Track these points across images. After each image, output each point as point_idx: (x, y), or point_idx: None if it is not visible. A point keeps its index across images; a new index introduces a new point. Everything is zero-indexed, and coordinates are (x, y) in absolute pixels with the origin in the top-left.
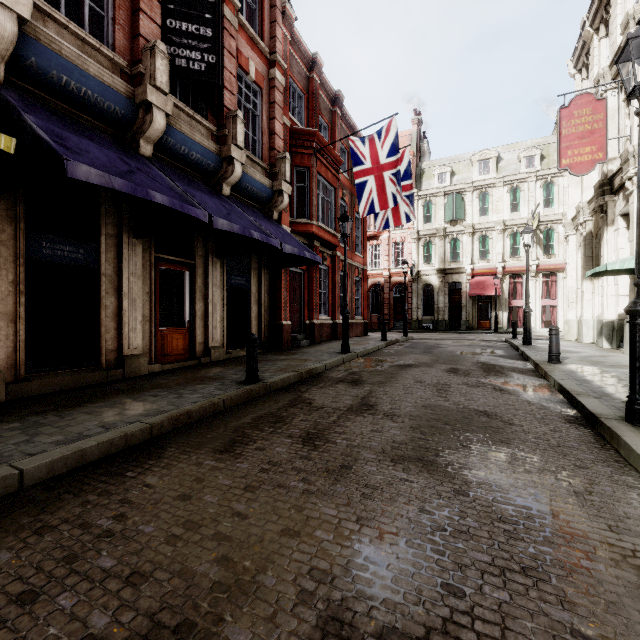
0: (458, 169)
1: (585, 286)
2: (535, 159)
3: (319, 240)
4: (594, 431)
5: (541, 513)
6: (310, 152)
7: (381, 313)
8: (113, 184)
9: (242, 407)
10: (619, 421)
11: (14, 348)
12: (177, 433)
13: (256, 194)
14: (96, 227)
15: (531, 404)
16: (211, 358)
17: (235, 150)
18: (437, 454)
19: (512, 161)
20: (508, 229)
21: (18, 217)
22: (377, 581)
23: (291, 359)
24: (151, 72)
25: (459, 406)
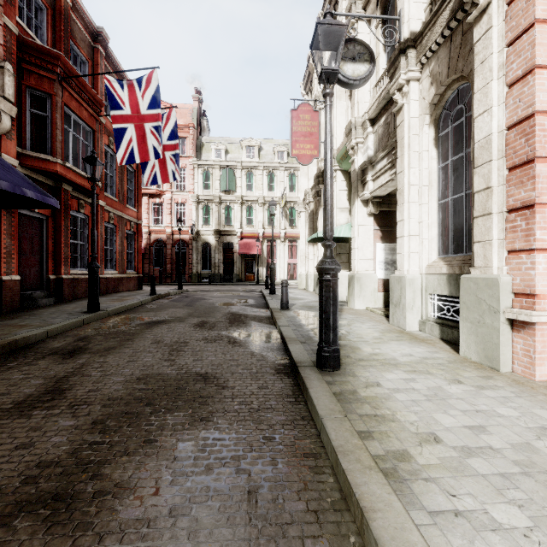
0: (231, 149)
1: (310, 249)
2: (284, 154)
3: (70, 183)
4: (294, 380)
5: None
6: (52, 76)
7: (164, 267)
8: None
9: None
10: (312, 368)
11: None
12: None
13: None
14: None
15: (254, 356)
16: None
17: None
18: (96, 473)
19: (269, 152)
20: (267, 204)
21: None
22: None
23: None
24: None
25: (181, 371)
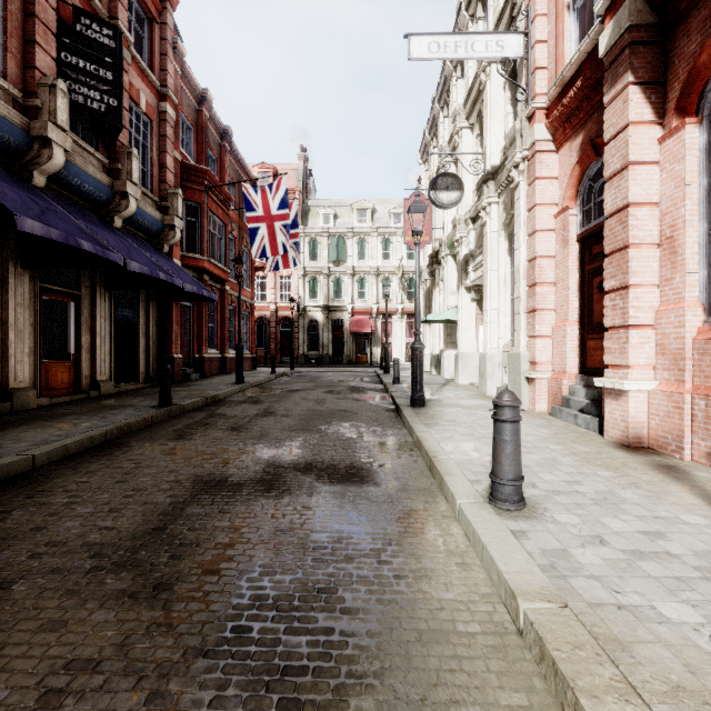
0: (341, 213)
1: (426, 329)
2: (401, 217)
3: (209, 275)
4: (397, 413)
5: (356, 437)
6: (202, 189)
7: (268, 348)
8: (51, 235)
9: (168, 421)
10: (407, 406)
11: None
12: (126, 437)
13: (147, 227)
14: None
15: (372, 405)
16: (100, 392)
17: (130, 186)
18: (314, 427)
19: (385, 215)
20: (381, 275)
21: None
22: (287, 457)
23: (189, 390)
24: (51, 109)
25: (330, 409)
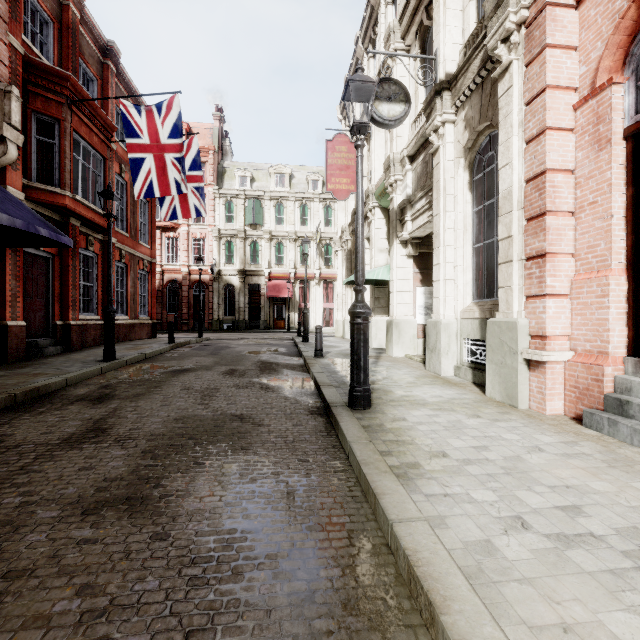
0: (258, 176)
1: (347, 293)
2: (319, 184)
3: (79, 218)
4: (327, 419)
5: (245, 533)
6: (60, 100)
7: (179, 312)
8: None
9: None
10: (344, 407)
11: None
12: None
13: None
14: None
15: (287, 400)
16: None
17: None
18: (158, 484)
19: (302, 181)
20: (299, 240)
21: None
22: None
23: (12, 375)
24: None
25: (217, 413)
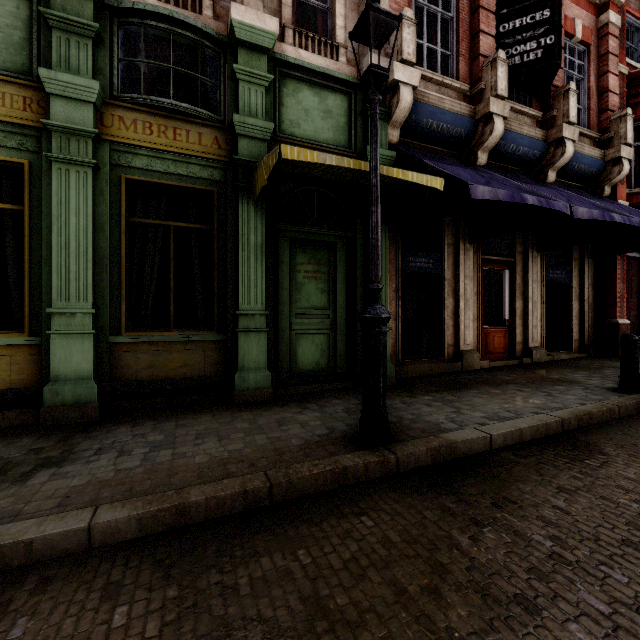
0: None
1: None
2: None
3: None
4: None
5: None
6: None
7: None
8: (498, 196)
9: None
10: None
11: (395, 339)
12: (589, 432)
13: (582, 172)
14: (440, 239)
15: None
16: (532, 359)
17: (566, 129)
18: None
19: None
20: None
21: (397, 241)
22: None
23: None
24: (491, 84)
25: None
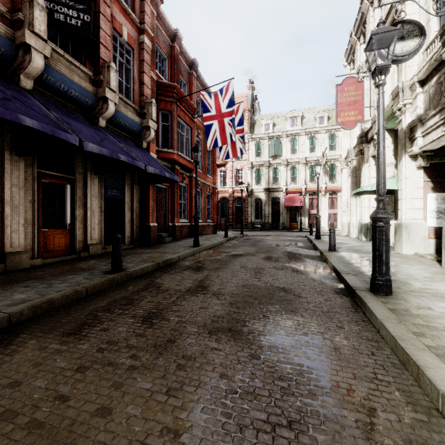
0: (277, 122)
1: (352, 201)
2: (324, 119)
3: (179, 165)
4: (351, 299)
5: (309, 369)
6: (172, 100)
7: (227, 218)
8: None
9: (103, 293)
10: (366, 291)
11: None
12: (36, 319)
13: (128, 128)
14: None
15: (315, 281)
16: (89, 253)
17: (109, 92)
18: (244, 324)
19: (311, 119)
20: (308, 163)
21: None
22: None
23: (154, 252)
24: (30, 20)
25: (267, 284)
